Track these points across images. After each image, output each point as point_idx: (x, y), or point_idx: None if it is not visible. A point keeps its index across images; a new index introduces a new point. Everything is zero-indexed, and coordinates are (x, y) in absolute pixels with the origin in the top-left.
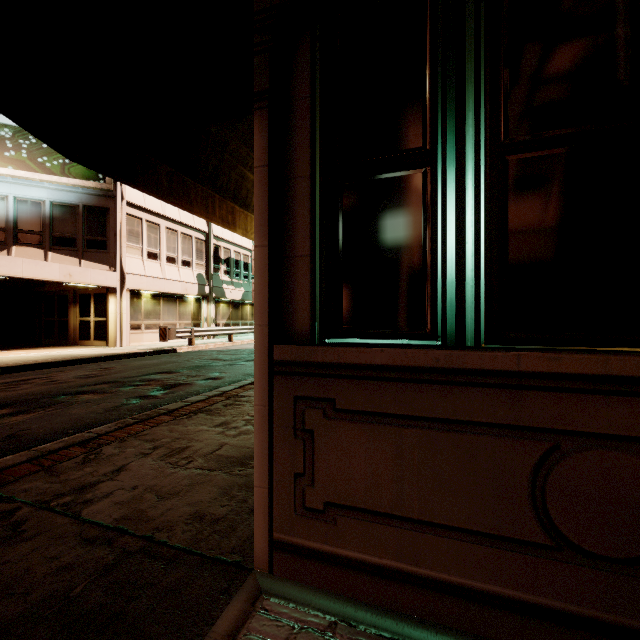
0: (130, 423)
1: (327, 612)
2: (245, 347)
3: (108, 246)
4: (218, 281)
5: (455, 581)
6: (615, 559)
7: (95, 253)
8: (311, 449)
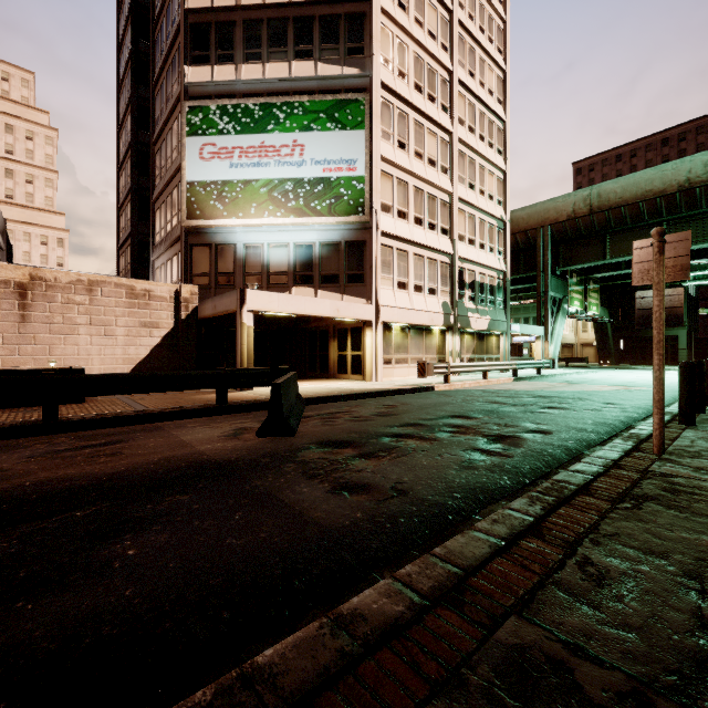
0: (551, 502)
1: None
2: (511, 388)
3: (365, 279)
4: (462, 309)
5: None
6: None
7: (354, 287)
8: None
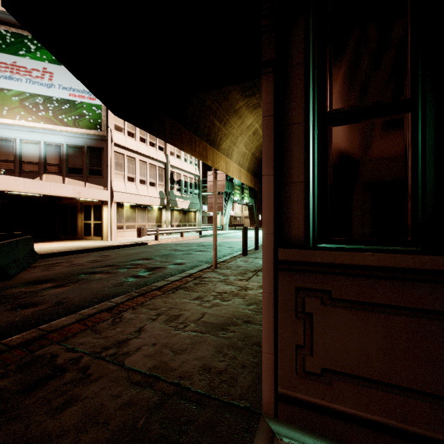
0: (135, 296)
1: None
2: (193, 241)
3: (103, 173)
4: (173, 196)
5: (441, 438)
6: None
7: (94, 178)
8: (310, 327)
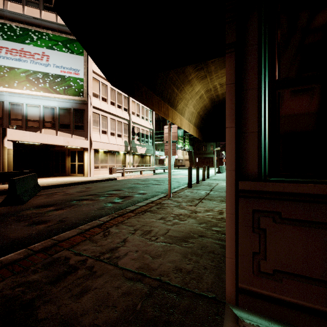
0: (115, 216)
1: None
2: (149, 177)
3: (84, 128)
4: (134, 144)
5: None
6: None
7: (78, 131)
8: (264, 239)
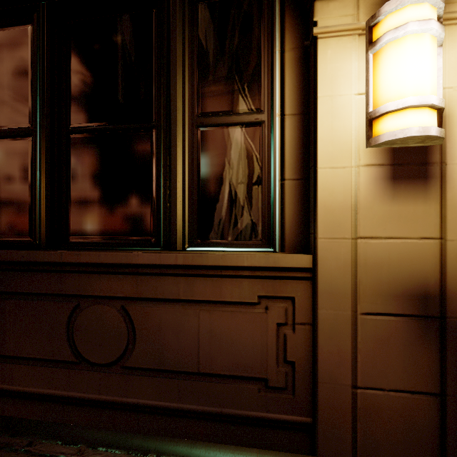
0: None
1: None
2: None
3: None
4: None
5: (32, 390)
6: (103, 364)
7: None
8: None
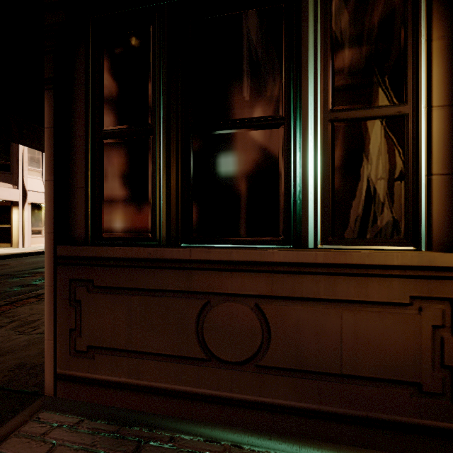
0: (1, 305)
1: (81, 415)
2: None
3: (12, 169)
4: None
5: (159, 386)
6: (235, 362)
7: None
8: (80, 312)
